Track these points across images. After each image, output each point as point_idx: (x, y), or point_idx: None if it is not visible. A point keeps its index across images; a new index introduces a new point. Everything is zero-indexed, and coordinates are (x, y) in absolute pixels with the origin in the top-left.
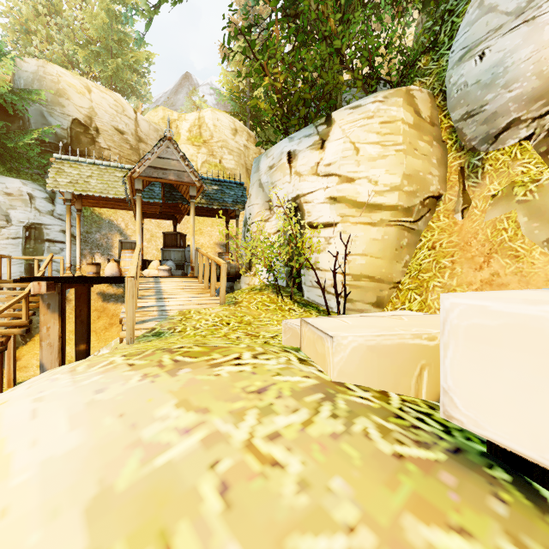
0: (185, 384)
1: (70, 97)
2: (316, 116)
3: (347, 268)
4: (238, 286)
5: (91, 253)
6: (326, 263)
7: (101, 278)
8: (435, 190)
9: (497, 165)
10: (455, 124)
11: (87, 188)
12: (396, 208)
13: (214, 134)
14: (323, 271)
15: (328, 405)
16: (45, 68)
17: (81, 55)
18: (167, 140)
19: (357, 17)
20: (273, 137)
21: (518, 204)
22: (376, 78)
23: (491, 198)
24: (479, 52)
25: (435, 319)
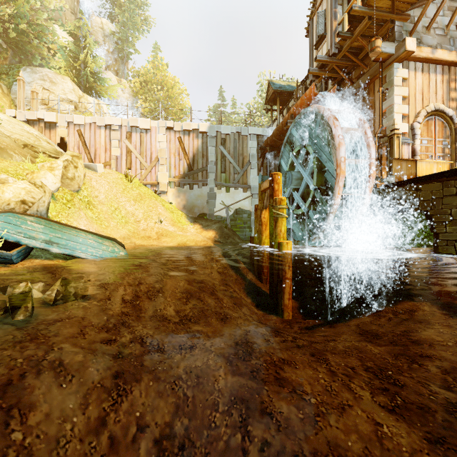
0: None
1: None
2: None
3: None
4: None
5: None
6: None
7: None
8: None
9: None
10: (14, 99)
11: None
12: None
13: None
14: None
15: None
16: None
17: None
18: None
19: None
20: None
21: None
22: None
23: None
24: None
25: None
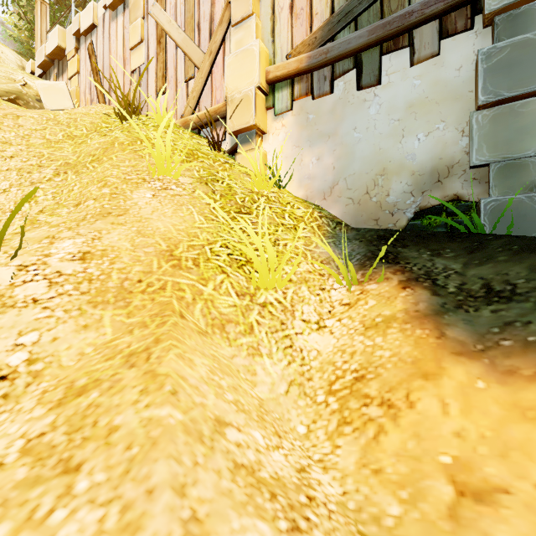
0: None
1: None
2: None
3: None
4: None
5: None
6: None
7: None
8: None
9: None
10: None
11: None
12: None
13: None
14: None
15: None
16: None
17: None
18: None
19: None
20: None
21: None
22: None
23: None
24: None
25: None
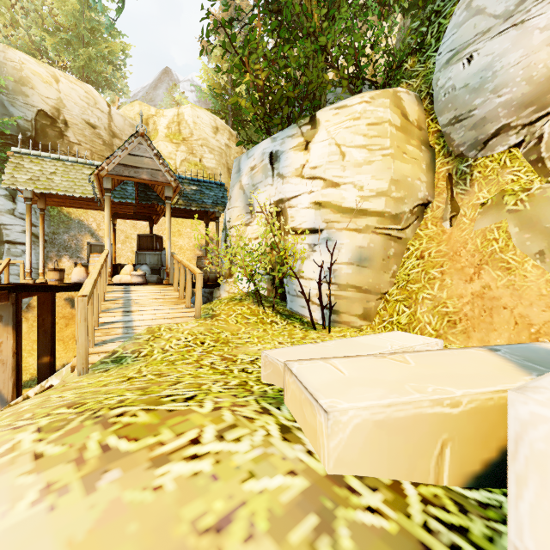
0: (100, 519)
1: (35, 86)
2: (299, 116)
3: (333, 277)
4: (217, 294)
5: (58, 255)
6: (310, 272)
7: (63, 286)
8: (423, 196)
9: (486, 172)
10: (443, 129)
11: (49, 186)
12: (384, 215)
13: (194, 131)
14: (308, 280)
15: (326, 547)
16: (5, 53)
17: (49, 42)
18: (140, 136)
19: (343, 12)
20: (255, 137)
21: (509, 214)
22: (361, 78)
23: (481, 206)
24: (467, 55)
25: (446, 361)
